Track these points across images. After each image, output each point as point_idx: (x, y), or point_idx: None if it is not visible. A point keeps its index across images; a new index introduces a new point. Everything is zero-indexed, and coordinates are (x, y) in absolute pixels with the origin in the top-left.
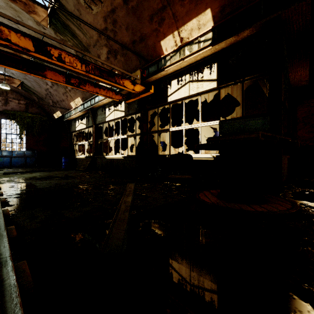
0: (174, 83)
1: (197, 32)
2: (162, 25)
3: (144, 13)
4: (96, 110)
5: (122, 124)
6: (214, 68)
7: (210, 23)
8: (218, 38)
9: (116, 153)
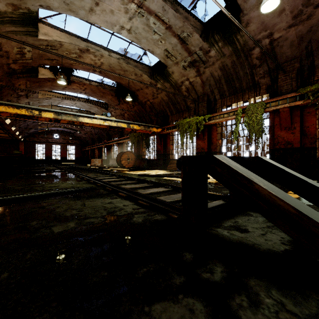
0: None
1: None
2: None
3: None
4: None
5: None
6: None
7: None
8: None
9: None
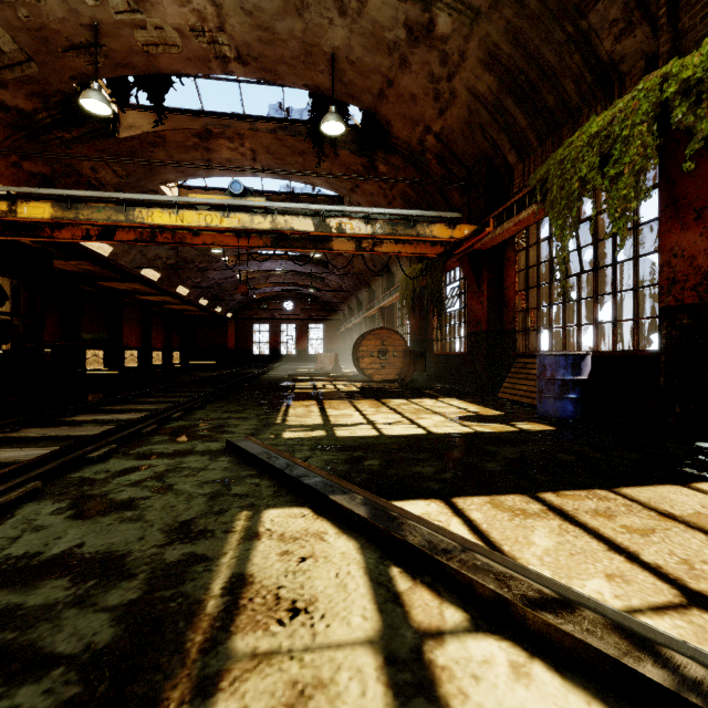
0: None
1: None
2: None
3: None
4: None
5: None
6: None
7: None
8: None
9: None
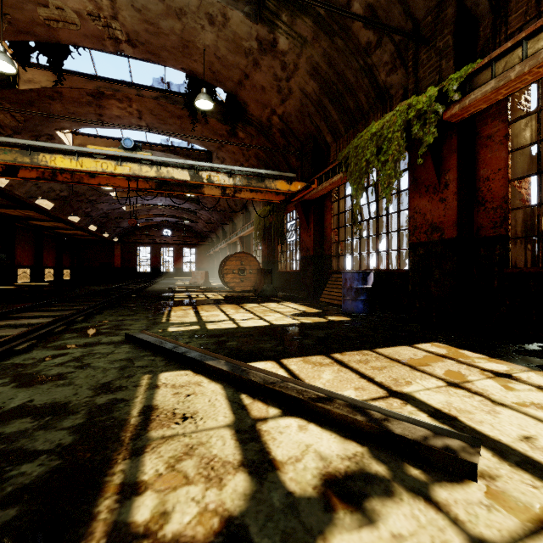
0: None
1: None
2: None
3: None
4: None
5: None
6: None
7: None
8: None
9: None
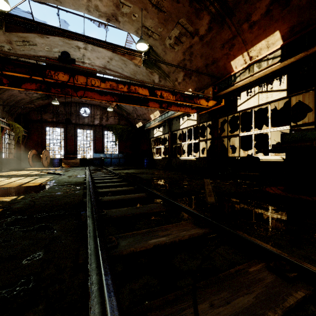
0: (243, 95)
1: (266, 50)
2: (232, 49)
3: (216, 43)
4: (171, 120)
5: (190, 128)
6: (284, 80)
7: (279, 42)
8: (286, 54)
9: (184, 154)
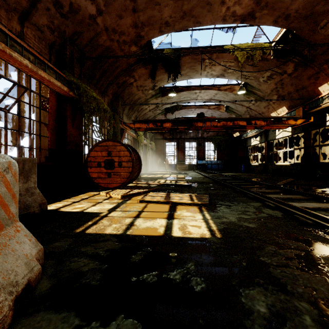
0: None
1: None
2: (317, 80)
3: (303, 77)
4: (267, 131)
5: None
6: None
7: None
8: None
9: (285, 160)
